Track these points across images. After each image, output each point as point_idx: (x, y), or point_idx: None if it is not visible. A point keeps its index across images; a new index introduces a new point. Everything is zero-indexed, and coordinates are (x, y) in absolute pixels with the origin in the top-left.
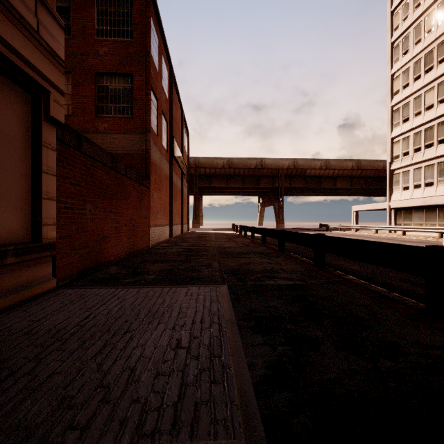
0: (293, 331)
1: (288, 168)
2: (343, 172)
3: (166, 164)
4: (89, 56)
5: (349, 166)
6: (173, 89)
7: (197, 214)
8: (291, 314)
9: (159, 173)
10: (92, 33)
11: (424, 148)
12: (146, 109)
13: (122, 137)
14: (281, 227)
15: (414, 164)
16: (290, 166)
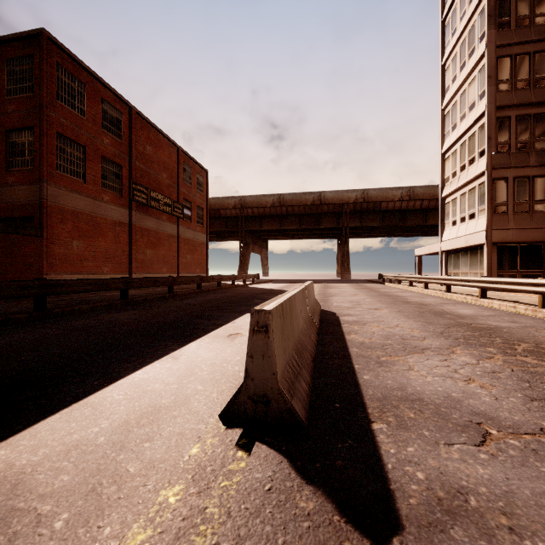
0: None
1: (355, 203)
2: (436, 203)
3: (118, 210)
4: (1, 116)
5: None
6: (146, 128)
7: (243, 262)
8: None
9: (92, 220)
10: (3, 94)
11: (468, 165)
12: (41, 159)
13: (25, 188)
14: (345, 278)
15: (460, 189)
16: (358, 199)
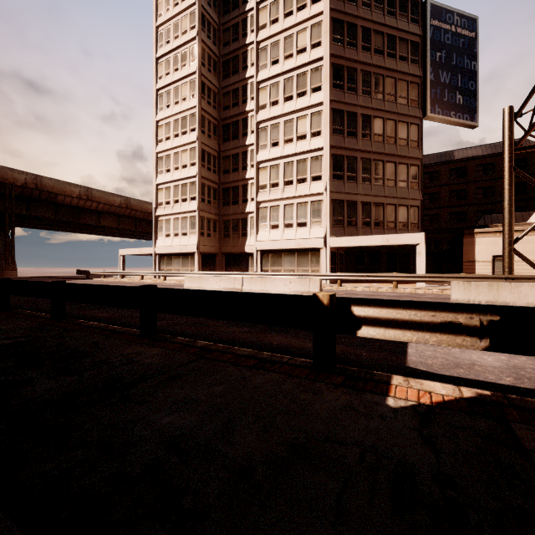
0: (2, 381)
1: (24, 187)
2: (110, 208)
3: None
4: None
5: (118, 202)
6: None
7: None
8: (2, 369)
9: None
10: None
11: (181, 201)
12: None
13: None
14: (10, 275)
15: (174, 214)
16: (28, 183)
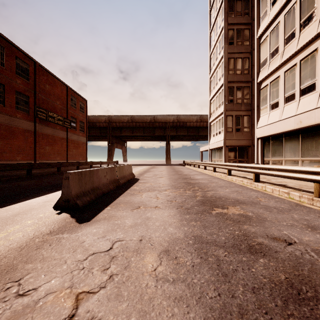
0: None
1: (173, 122)
2: None
3: (27, 123)
4: None
5: None
6: (46, 74)
7: (110, 154)
8: None
9: (9, 128)
10: None
11: (218, 108)
12: None
13: None
14: (168, 163)
15: (216, 119)
16: (174, 120)
